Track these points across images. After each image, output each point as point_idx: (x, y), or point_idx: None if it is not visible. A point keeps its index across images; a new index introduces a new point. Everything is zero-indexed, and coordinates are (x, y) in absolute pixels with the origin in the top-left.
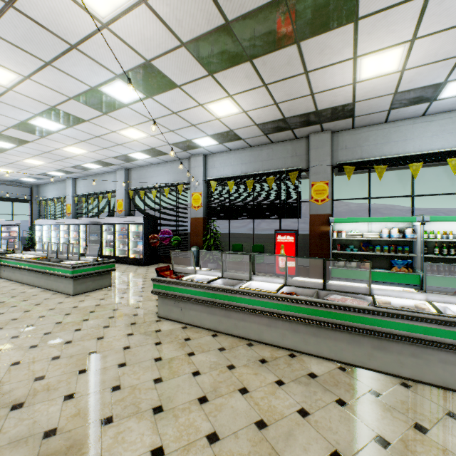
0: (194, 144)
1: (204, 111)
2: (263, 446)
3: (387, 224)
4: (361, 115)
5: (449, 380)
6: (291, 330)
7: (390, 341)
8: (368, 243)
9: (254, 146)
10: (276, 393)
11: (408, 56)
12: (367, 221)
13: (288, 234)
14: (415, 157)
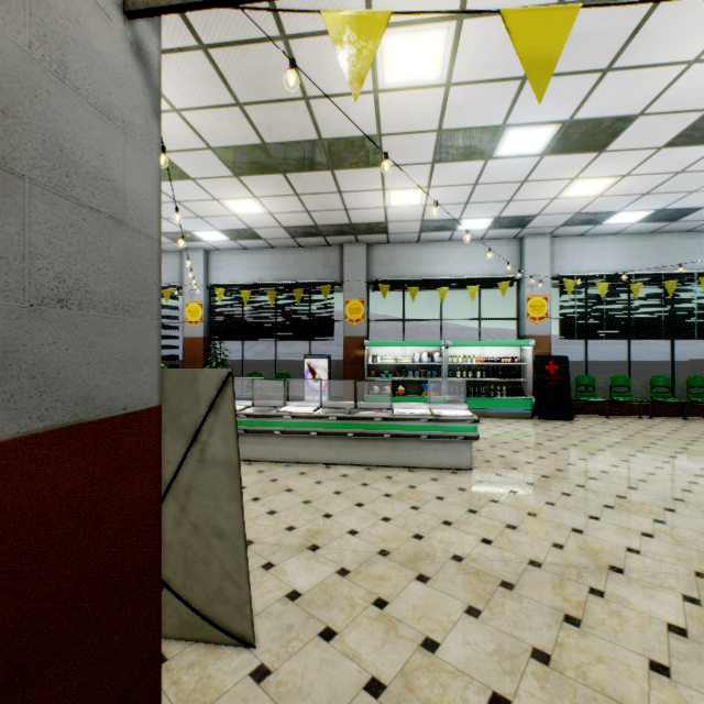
0: (195, 236)
1: (218, 205)
2: (310, 509)
3: (419, 348)
4: (395, 233)
5: (438, 462)
6: (327, 446)
7: (402, 441)
8: (402, 368)
9: (277, 247)
10: (316, 487)
11: (427, 197)
12: (400, 345)
13: (320, 360)
14: (443, 282)
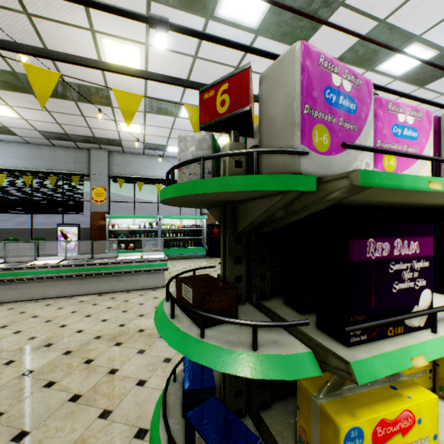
0: None
1: None
2: (50, 325)
3: (144, 219)
4: (128, 147)
5: (145, 285)
6: (70, 284)
7: (123, 275)
8: (133, 232)
9: (33, 144)
10: (58, 311)
11: (145, 130)
12: (131, 218)
13: (71, 227)
14: (159, 180)
